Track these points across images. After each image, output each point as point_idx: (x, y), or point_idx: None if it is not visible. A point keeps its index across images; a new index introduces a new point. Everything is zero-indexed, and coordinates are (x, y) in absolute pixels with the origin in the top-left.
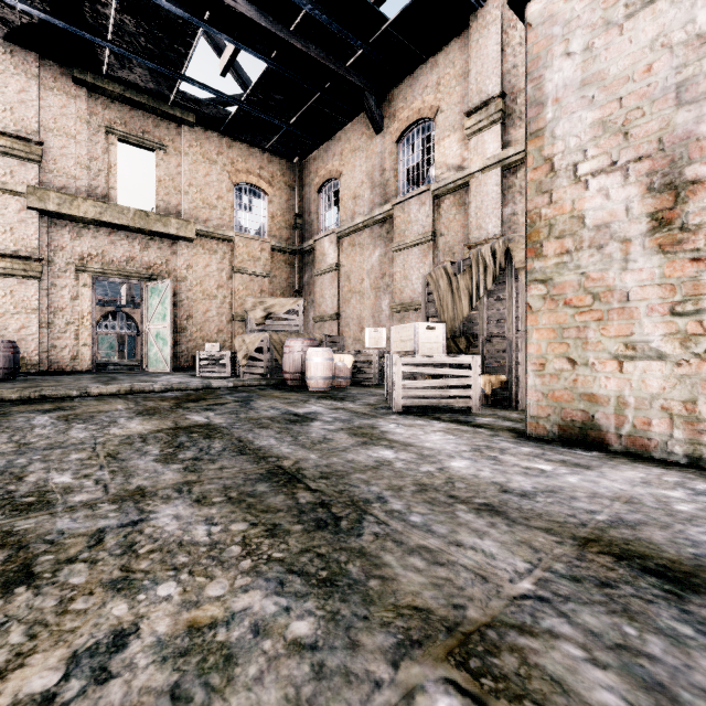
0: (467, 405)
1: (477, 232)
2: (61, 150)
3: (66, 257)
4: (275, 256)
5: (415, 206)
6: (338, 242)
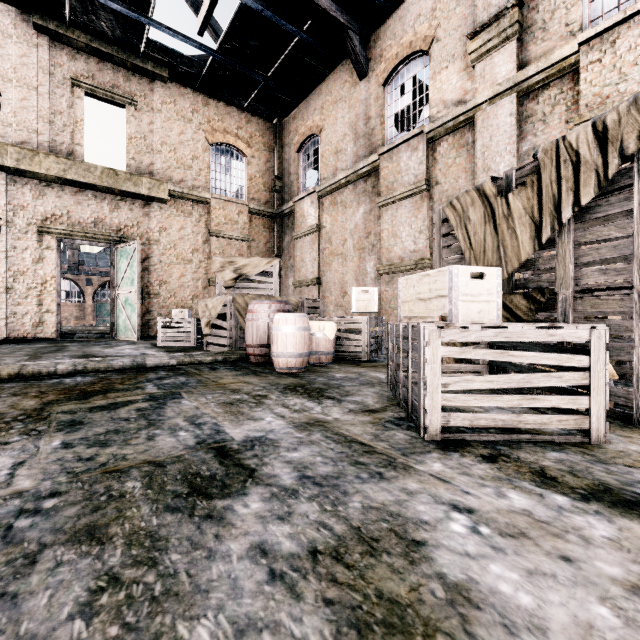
0: (577, 428)
1: (484, 175)
2: (21, 102)
3: (27, 217)
4: (253, 219)
5: (405, 153)
6: (318, 201)
